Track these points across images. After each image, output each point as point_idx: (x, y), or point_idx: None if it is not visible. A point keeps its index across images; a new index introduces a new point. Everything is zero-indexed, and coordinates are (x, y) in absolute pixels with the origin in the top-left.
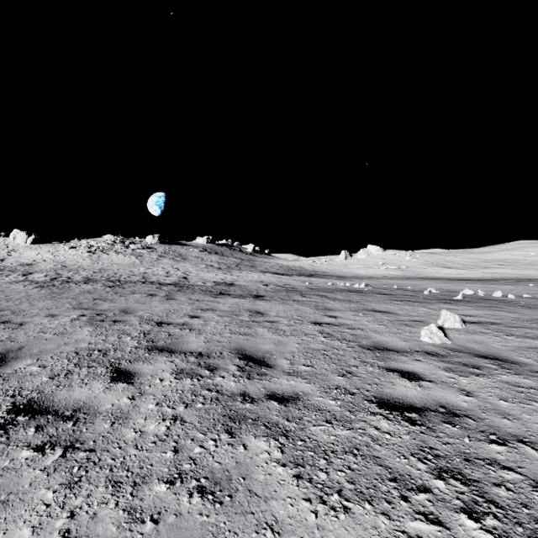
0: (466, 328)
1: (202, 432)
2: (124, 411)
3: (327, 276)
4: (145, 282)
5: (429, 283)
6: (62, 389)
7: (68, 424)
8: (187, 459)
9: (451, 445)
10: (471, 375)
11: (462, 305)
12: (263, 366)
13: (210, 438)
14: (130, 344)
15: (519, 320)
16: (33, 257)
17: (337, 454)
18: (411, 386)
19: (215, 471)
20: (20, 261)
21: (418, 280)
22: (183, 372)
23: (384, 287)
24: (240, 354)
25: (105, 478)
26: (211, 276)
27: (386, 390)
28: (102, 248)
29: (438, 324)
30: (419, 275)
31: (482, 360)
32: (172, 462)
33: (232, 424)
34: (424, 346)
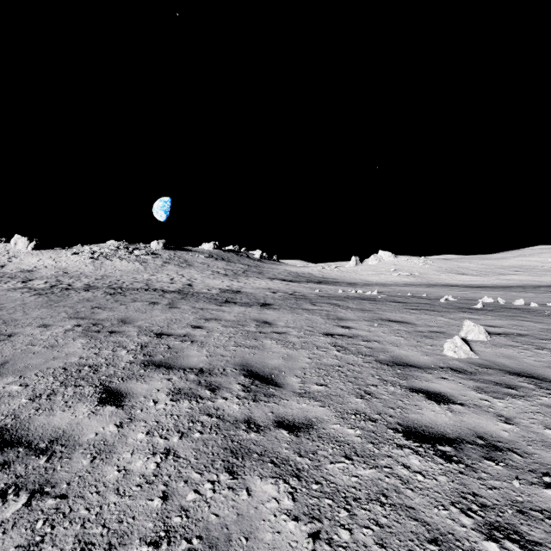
0: (492, 340)
1: (197, 471)
2: (109, 442)
3: (337, 283)
4: (147, 289)
5: (444, 291)
6: (41, 414)
7: (40, 460)
8: (178, 509)
9: (499, 491)
10: (506, 396)
11: (483, 314)
12: (271, 385)
13: (207, 479)
14: (125, 358)
15: (547, 331)
16: (34, 263)
17: (361, 502)
18: (440, 410)
19: (211, 527)
20: (21, 268)
21: (432, 287)
22: (181, 393)
23: (398, 294)
24: (246, 370)
25: (74, 538)
26: (217, 283)
27: (412, 415)
28: (105, 254)
29: (460, 335)
30: (432, 282)
31: (516, 378)
32: (159, 514)
33: (234, 461)
34: (449, 361)
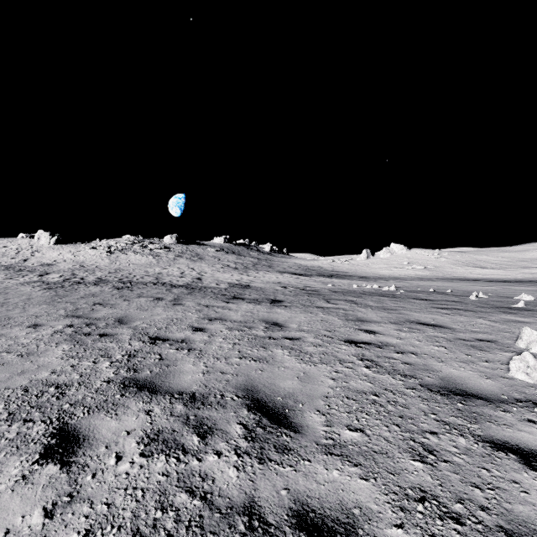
0: None
1: None
2: None
3: (349, 277)
4: (156, 283)
5: (467, 285)
6: None
7: None
8: None
9: None
10: None
11: (531, 316)
12: (284, 427)
13: None
14: (104, 374)
15: None
16: (54, 257)
17: None
18: None
19: None
20: (42, 262)
21: (451, 281)
22: (158, 439)
23: (418, 290)
24: (250, 398)
25: None
26: (226, 276)
27: (518, 508)
28: (121, 248)
29: (518, 346)
30: (449, 275)
31: None
32: None
33: None
34: (525, 390)
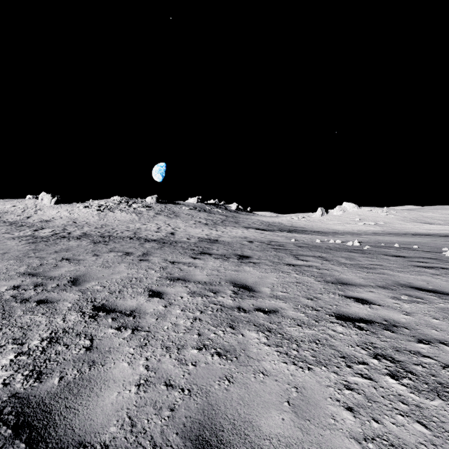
0: None
1: None
2: None
3: (307, 232)
4: (132, 237)
5: (427, 240)
6: None
7: None
8: None
9: None
10: None
11: None
12: None
13: None
14: None
15: None
16: (53, 215)
17: None
18: None
19: None
20: (42, 218)
21: (406, 236)
22: None
23: (382, 245)
24: None
25: None
26: (197, 231)
27: None
28: (109, 207)
29: None
30: (399, 230)
31: None
32: None
33: None
34: None
